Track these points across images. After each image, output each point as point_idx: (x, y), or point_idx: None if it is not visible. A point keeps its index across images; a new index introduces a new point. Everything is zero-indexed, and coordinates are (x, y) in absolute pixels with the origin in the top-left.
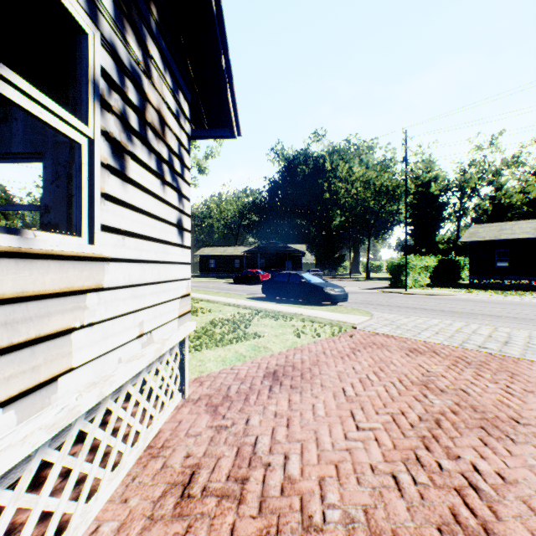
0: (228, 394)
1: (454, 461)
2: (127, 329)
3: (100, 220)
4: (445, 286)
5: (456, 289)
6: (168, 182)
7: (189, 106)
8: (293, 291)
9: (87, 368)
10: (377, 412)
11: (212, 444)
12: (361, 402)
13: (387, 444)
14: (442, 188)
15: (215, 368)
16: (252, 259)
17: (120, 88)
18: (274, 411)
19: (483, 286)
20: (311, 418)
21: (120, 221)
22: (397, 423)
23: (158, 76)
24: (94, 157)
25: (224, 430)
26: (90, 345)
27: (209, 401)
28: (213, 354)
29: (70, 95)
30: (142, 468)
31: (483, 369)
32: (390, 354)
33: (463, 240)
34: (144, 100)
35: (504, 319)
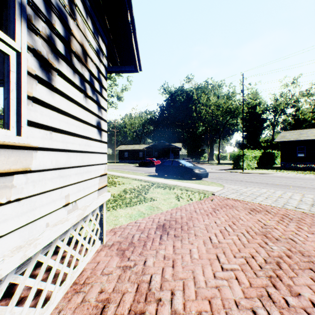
0: (132, 241)
1: (296, 298)
2: (54, 201)
3: (27, 117)
4: (266, 168)
5: (273, 170)
6: (90, 96)
7: (106, 48)
8: (174, 171)
9: (14, 234)
10: (234, 256)
11: (119, 281)
12: (223, 248)
13: (245, 282)
14: (263, 109)
15: (125, 221)
16: (150, 152)
17: (47, 19)
18: (163, 255)
19: (289, 168)
20: (189, 260)
21: (47, 120)
22: (250, 265)
23: (82, 20)
24: (21, 66)
25: (128, 269)
26: (17, 216)
27: (119, 246)
28: (124, 212)
29: (4, 18)
30: (67, 302)
31: (302, 223)
32: (238, 212)
33: (277, 140)
34: (69, 34)
35: (307, 189)
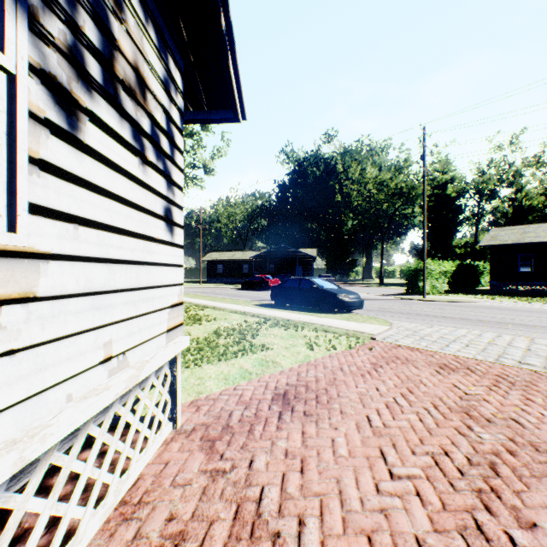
0: (228, 423)
1: (530, 533)
2: (83, 353)
3: (28, 197)
4: (464, 292)
5: (476, 295)
6: (152, 162)
7: (182, 77)
8: (304, 297)
9: (2, 418)
10: (413, 451)
11: (204, 499)
12: (391, 436)
13: (433, 501)
14: (459, 189)
15: (216, 387)
16: (261, 264)
17: (69, 17)
18: (284, 449)
19: (505, 293)
20: (331, 459)
21: (69, 203)
22: (441, 468)
23: (136, 24)
24: (16, 101)
25: (220, 476)
26: (9, 383)
27: (205, 433)
28: (215, 370)
29: None
30: (108, 539)
31: (532, 392)
32: (418, 371)
33: (483, 244)
34: (113, 48)
35: (538, 329)
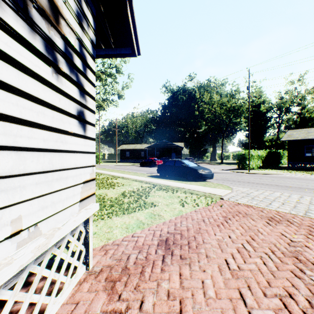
0: (126, 265)
1: None
2: None
3: None
4: (272, 168)
5: (280, 170)
6: (65, 73)
7: (94, 18)
8: (177, 171)
9: None
10: (265, 293)
11: None
12: (246, 278)
13: None
14: (267, 108)
15: (120, 235)
16: (151, 151)
17: None
18: (167, 290)
19: (297, 168)
20: (202, 301)
21: None
22: (290, 311)
23: None
24: None
25: None
26: None
27: (109, 274)
28: (120, 221)
29: None
30: None
31: None
32: (255, 223)
33: (284, 139)
34: None
35: None
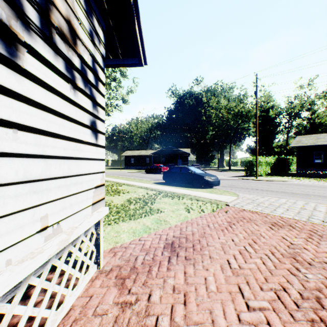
0: (135, 265)
1: None
2: (22, 226)
3: None
4: (281, 175)
5: (288, 177)
6: (81, 88)
7: (104, 33)
8: (183, 178)
9: None
10: (261, 288)
11: (115, 326)
12: (245, 275)
13: None
14: (277, 113)
15: (127, 239)
16: (157, 158)
17: None
18: (172, 285)
19: (306, 175)
20: (204, 294)
21: (8, 113)
22: (282, 301)
23: None
24: None
25: (128, 307)
26: None
27: (119, 273)
28: (127, 226)
29: None
30: None
31: None
32: (258, 227)
33: (292, 145)
34: (48, 2)
35: None
